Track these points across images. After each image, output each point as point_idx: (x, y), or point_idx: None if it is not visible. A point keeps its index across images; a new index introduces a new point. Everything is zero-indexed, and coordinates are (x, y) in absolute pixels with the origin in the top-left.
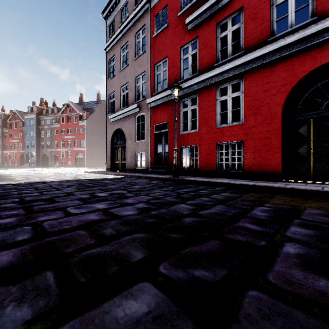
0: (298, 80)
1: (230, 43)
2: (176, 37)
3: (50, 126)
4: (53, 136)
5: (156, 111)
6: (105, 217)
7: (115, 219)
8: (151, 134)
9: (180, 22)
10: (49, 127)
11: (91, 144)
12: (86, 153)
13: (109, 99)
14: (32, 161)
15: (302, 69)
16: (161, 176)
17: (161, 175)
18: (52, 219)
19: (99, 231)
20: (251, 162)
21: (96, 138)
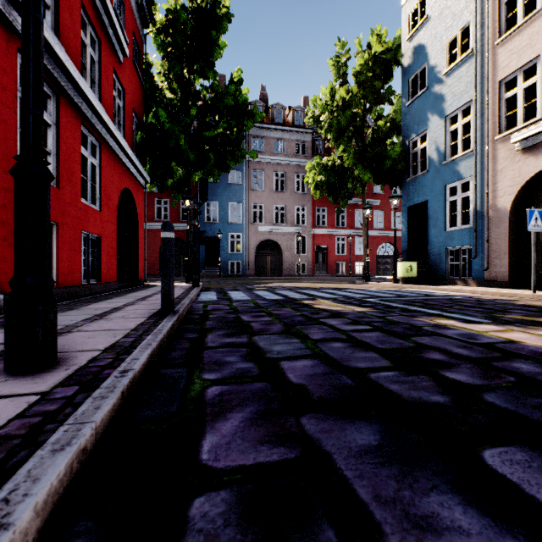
0: None
1: None
2: None
3: None
4: None
5: None
6: None
7: None
8: None
9: None
10: None
11: None
12: None
13: None
14: None
15: None
16: None
17: None
18: None
19: None
20: (147, 270)
21: None
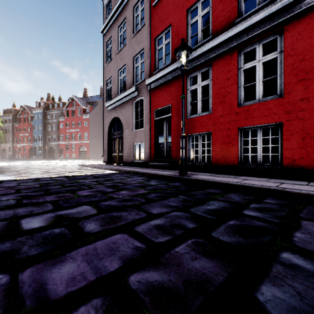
0: None
1: None
2: None
3: (55, 120)
4: (58, 130)
5: (156, 93)
6: None
7: None
8: (151, 121)
9: None
10: (54, 121)
11: (94, 137)
12: (89, 146)
13: (106, 86)
14: (39, 153)
15: None
16: (162, 172)
17: (162, 170)
18: None
19: None
20: (297, 154)
21: (99, 131)
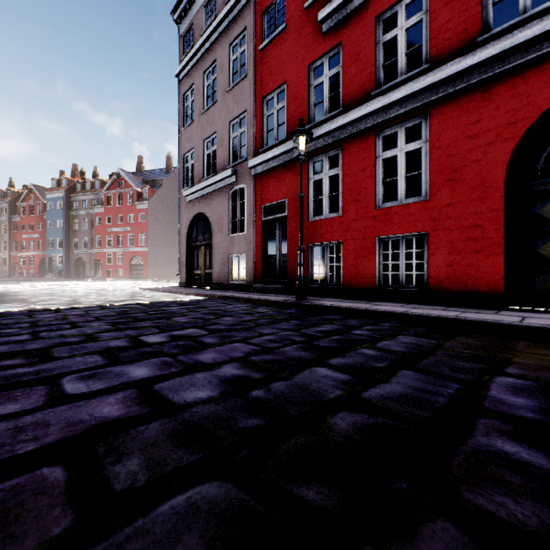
0: (539, 115)
1: (402, 52)
2: (301, 47)
3: (88, 211)
4: (93, 229)
5: (264, 181)
6: (137, 410)
7: (162, 416)
8: (256, 223)
9: (308, 19)
10: (86, 212)
11: (156, 241)
12: (148, 257)
13: (184, 162)
14: (59, 269)
15: (548, 91)
16: (274, 298)
17: (274, 295)
18: (6, 417)
19: (104, 469)
20: (443, 273)
21: (166, 230)
